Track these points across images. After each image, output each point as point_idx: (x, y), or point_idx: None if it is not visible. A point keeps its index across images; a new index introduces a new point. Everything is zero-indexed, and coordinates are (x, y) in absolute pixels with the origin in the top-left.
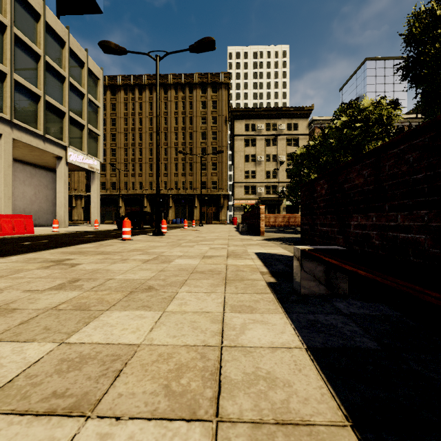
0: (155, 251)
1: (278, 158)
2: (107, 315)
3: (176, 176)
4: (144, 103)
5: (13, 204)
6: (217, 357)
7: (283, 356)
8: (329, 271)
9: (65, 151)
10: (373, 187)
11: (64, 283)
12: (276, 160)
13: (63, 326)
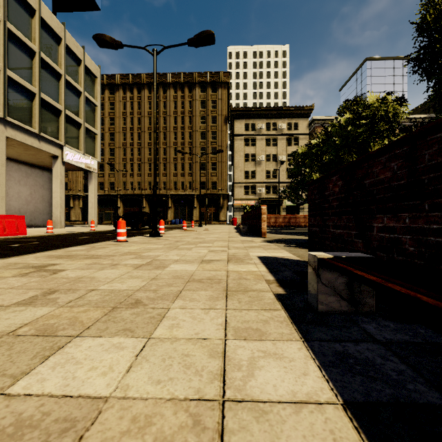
0: (150, 254)
1: (278, 158)
2: (76, 344)
3: (175, 176)
4: (143, 102)
5: (8, 205)
6: (217, 424)
7: (313, 421)
8: (352, 283)
9: (61, 150)
10: (406, 181)
11: (37, 296)
12: (276, 160)
13: (12, 363)
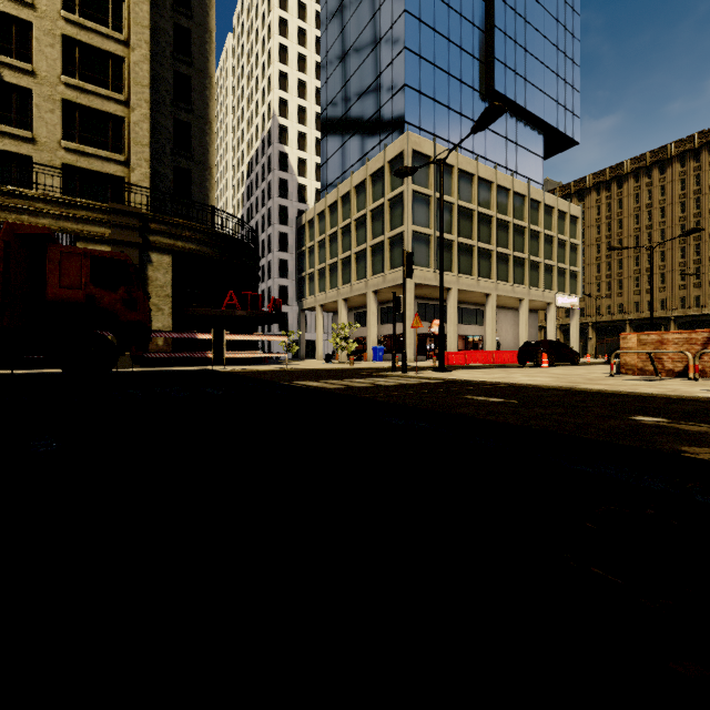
0: None
1: None
2: None
3: (681, 289)
4: (625, 197)
5: (513, 343)
6: None
7: None
8: None
9: (554, 297)
10: None
11: None
12: None
13: None
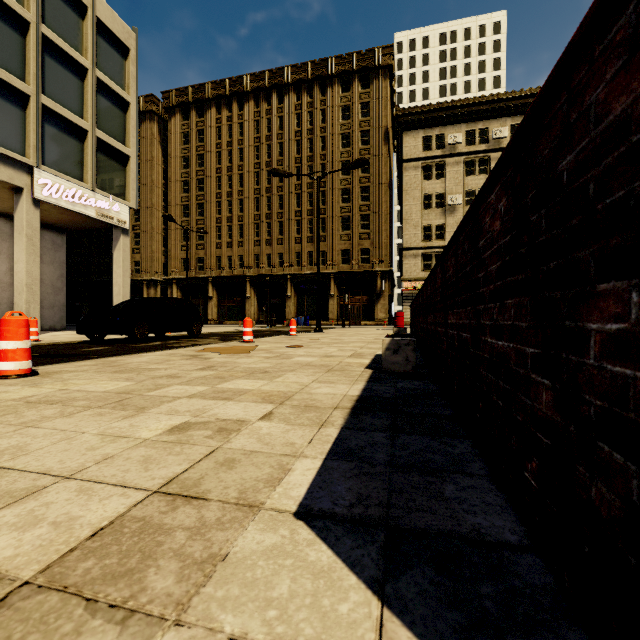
0: None
1: None
2: None
3: (297, 242)
4: (246, 122)
5: None
6: None
7: None
8: None
9: (31, 176)
10: None
11: None
12: None
13: None
